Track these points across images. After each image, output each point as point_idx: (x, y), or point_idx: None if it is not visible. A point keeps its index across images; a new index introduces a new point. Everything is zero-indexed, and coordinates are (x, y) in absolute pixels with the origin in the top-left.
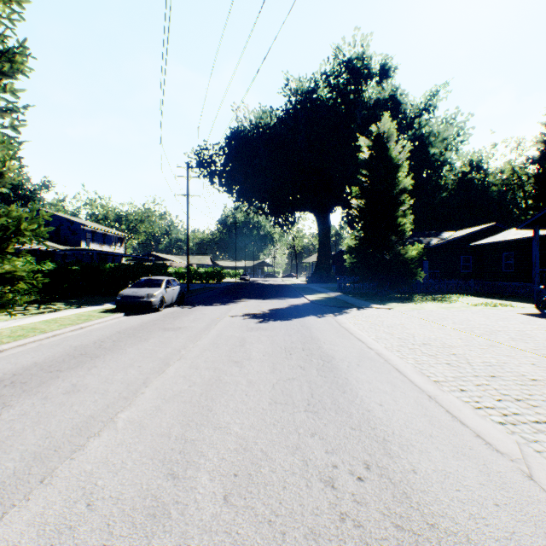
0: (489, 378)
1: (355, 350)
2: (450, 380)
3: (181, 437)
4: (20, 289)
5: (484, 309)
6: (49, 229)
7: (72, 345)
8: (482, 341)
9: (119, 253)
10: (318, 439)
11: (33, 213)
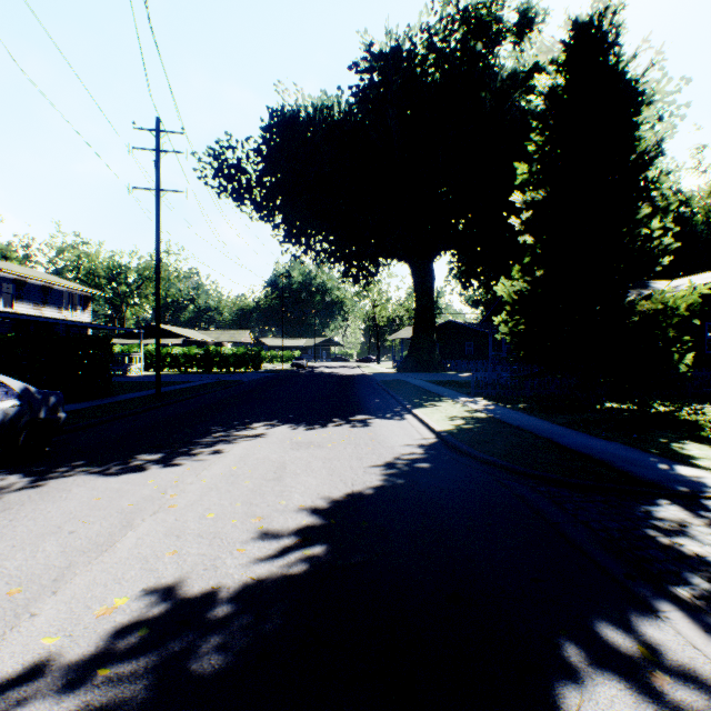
0: None
1: None
2: None
3: None
4: None
5: None
6: None
7: None
8: None
9: (60, 320)
10: None
11: None
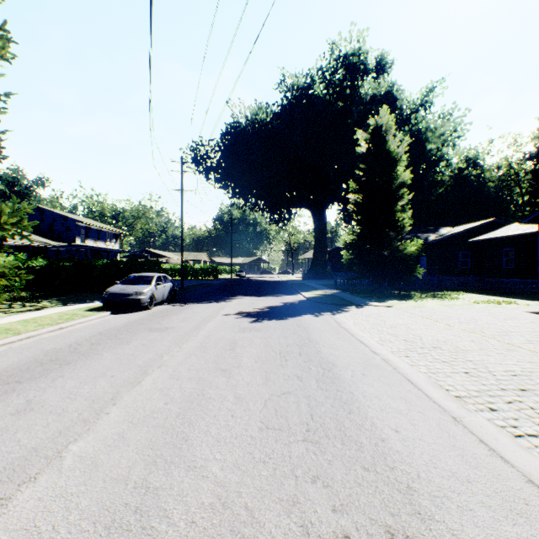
0: (519, 392)
1: (358, 355)
2: (475, 396)
3: (141, 483)
4: (2, 286)
5: (488, 307)
6: (33, 224)
7: (43, 349)
8: (497, 344)
9: (114, 250)
10: (322, 487)
11: (14, 206)
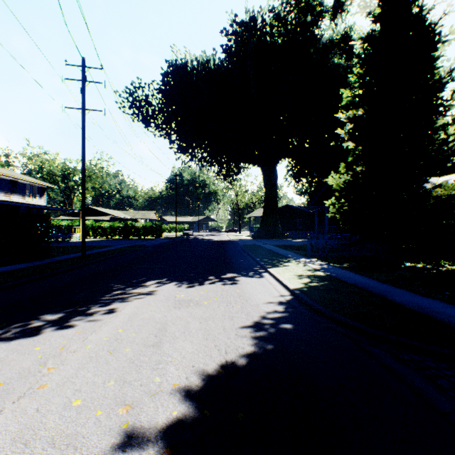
0: None
1: None
2: None
3: None
4: None
5: None
6: None
7: None
8: None
9: (21, 203)
10: None
11: None
